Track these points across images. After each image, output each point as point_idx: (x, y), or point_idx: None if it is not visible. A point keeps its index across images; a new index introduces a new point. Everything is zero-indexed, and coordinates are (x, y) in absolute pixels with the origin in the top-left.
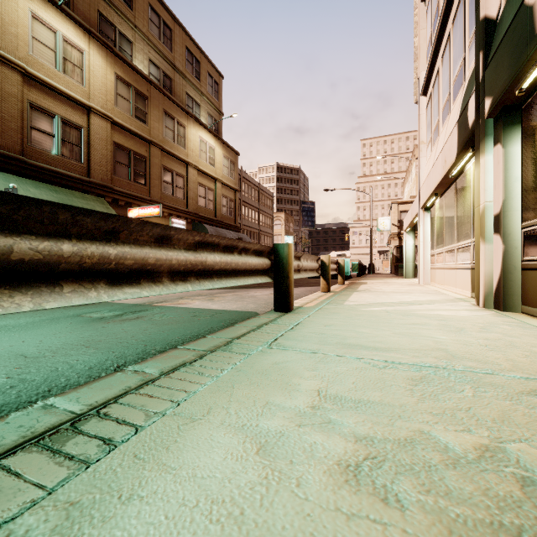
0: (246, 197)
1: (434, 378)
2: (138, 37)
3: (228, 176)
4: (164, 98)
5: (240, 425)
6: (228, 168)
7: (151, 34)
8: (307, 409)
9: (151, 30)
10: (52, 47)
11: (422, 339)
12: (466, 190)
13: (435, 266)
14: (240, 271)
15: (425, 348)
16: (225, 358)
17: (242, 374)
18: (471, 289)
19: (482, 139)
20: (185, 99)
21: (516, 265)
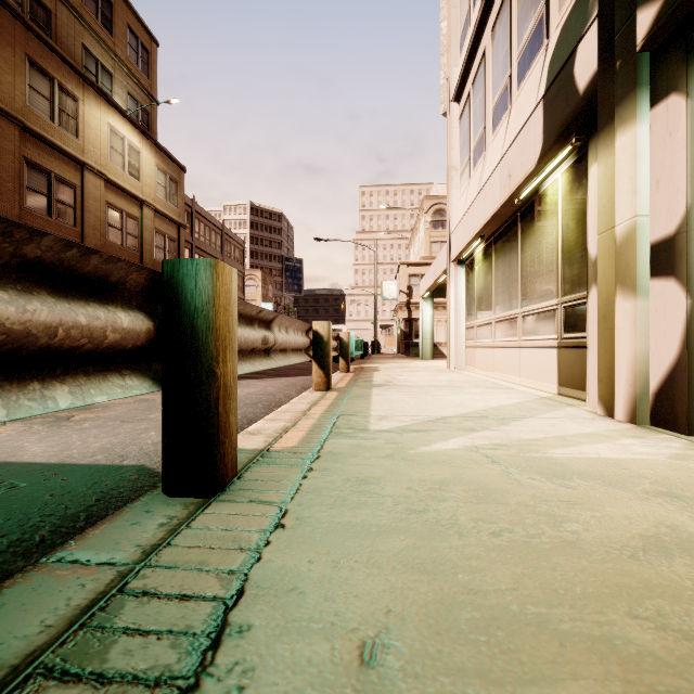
0: (201, 242)
1: None
2: None
3: (166, 201)
4: (29, 35)
5: None
6: (166, 188)
7: None
8: None
9: None
10: None
11: None
12: (546, 219)
13: (476, 343)
14: None
15: None
16: None
17: None
18: (557, 381)
19: (624, 97)
20: (82, 56)
21: None
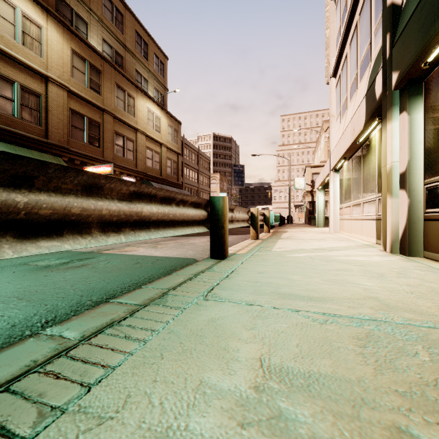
0: (187, 160)
1: (380, 336)
2: (93, 19)
3: (172, 142)
4: (116, 73)
5: (163, 428)
6: (172, 135)
7: (104, 17)
8: (250, 391)
9: (104, 14)
10: (11, 21)
11: (351, 286)
12: (372, 153)
13: (344, 217)
14: (178, 222)
15: (357, 297)
16: (158, 314)
17: (175, 336)
18: (376, 237)
19: (389, 108)
20: (135, 75)
21: (419, 216)
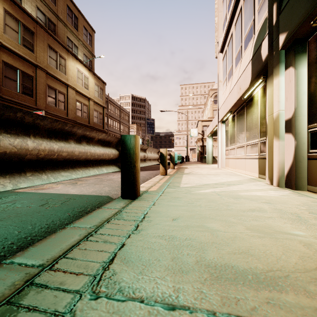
0: (111, 113)
1: None
2: None
3: (98, 97)
4: (49, 36)
5: None
6: (98, 92)
7: None
8: None
9: None
10: None
11: (284, 238)
12: (254, 107)
13: (229, 157)
14: (79, 161)
15: (311, 264)
16: None
17: None
18: (258, 172)
19: (276, 66)
20: (66, 41)
21: (304, 156)
